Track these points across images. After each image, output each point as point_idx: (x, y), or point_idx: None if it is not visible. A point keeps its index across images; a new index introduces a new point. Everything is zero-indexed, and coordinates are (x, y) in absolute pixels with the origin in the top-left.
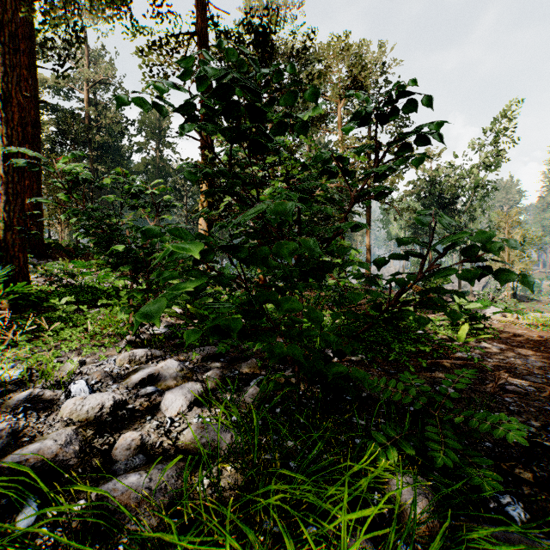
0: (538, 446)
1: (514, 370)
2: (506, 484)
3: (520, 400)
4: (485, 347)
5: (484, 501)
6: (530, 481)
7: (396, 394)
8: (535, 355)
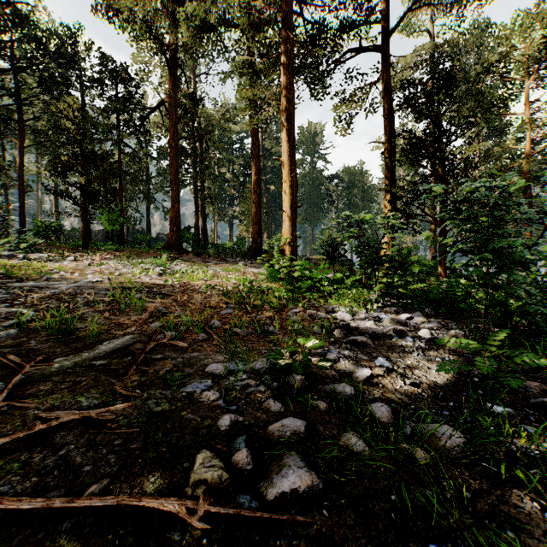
0: None
1: None
2: None
3: None
4: None
5: None
6: None
7: None
8: None
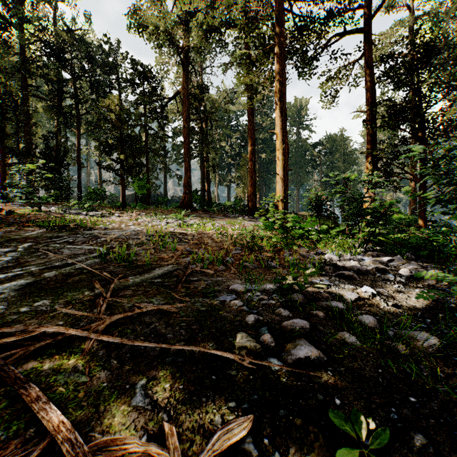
0: None
1: None
2: None
3: None
4: None
5: None
6: None
7: None
8: None
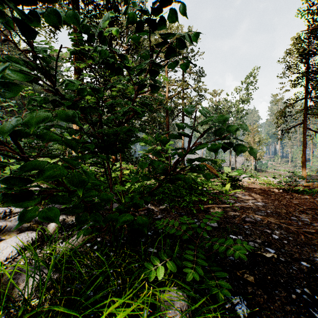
0: (259, 256)
1: (251, 209)
2: (239, 286)
3: (252, 226)
4: (238, 196)
5: (223, 303)
6: (253, 282)
7: (172, 231)
8: (262, 199)
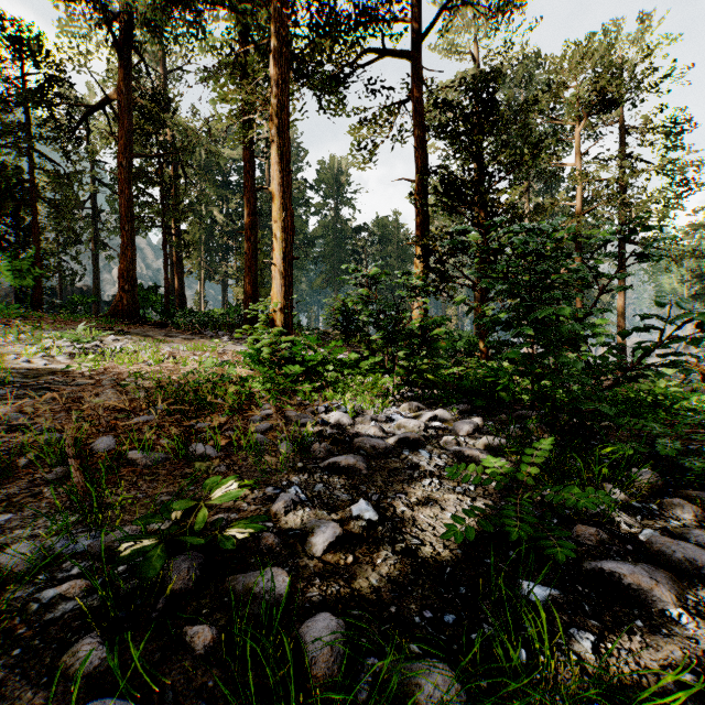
0: None
1: None
2: None
3: None
4: None
5: (701, 488)
6: None
7: (636, 427)
8: None
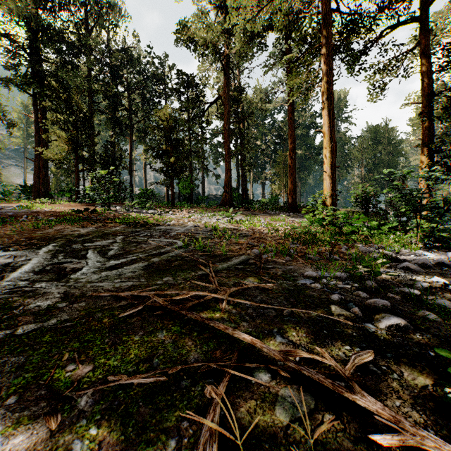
0: None
1: None
2: None
3: None
4: None
5: None
6: None
7: None
8: None
